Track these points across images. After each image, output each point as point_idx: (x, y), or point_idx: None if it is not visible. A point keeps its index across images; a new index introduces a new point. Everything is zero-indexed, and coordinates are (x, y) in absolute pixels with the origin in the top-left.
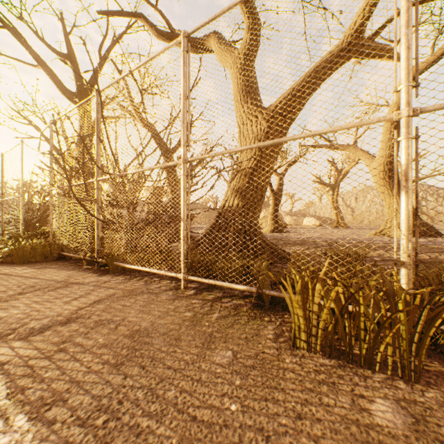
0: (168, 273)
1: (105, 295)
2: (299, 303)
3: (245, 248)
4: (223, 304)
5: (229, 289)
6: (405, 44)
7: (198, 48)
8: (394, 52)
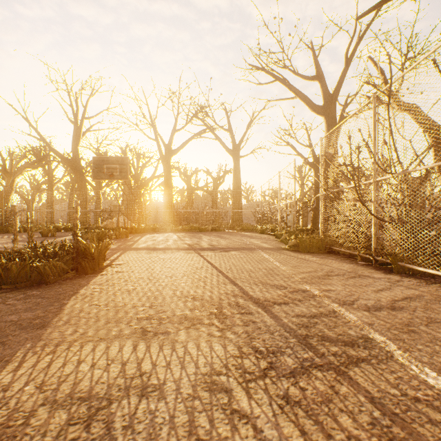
0: None
1: (410, 294)
2: None
3: None
4: None
5: None
6: None
7: None
8: None
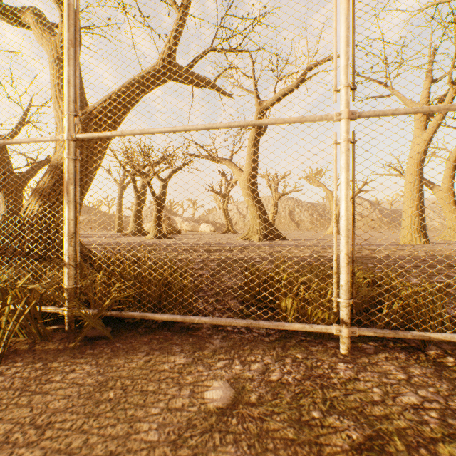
0: None
1: None
2: None
3: (48, 257)
4: None
5: None
6: (67, 78)
7: (12, 20)
8: (65, 83)
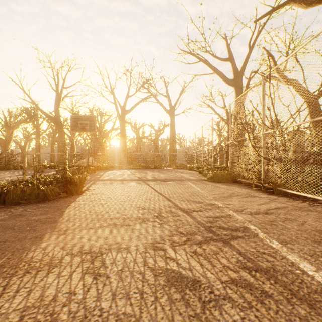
0: None
1: (280, 206)
2: None
3: None
4: None
5: None
6: None
7: None
8: None
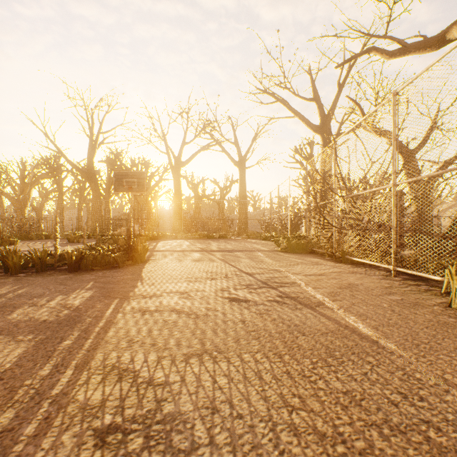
0: (381, 265)
1: (338, 271)
2: None
3: None
4: (419, 287)
5: (435, 283)
6: None
7: (436, 46)
8: None
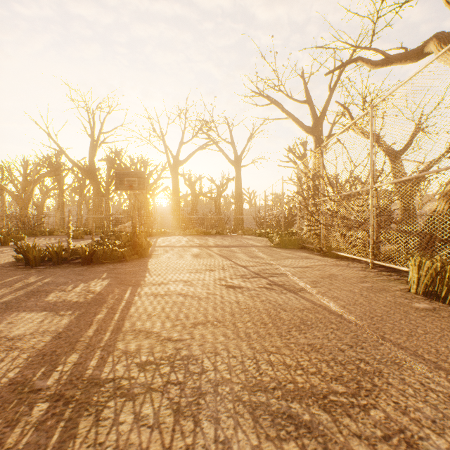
0: (361, 258)
1: (323, 264)
2: (415, 271)
3: None
4: (390, 277)
5: (405, 274)
6: None
7: (415, 58)
8: None
